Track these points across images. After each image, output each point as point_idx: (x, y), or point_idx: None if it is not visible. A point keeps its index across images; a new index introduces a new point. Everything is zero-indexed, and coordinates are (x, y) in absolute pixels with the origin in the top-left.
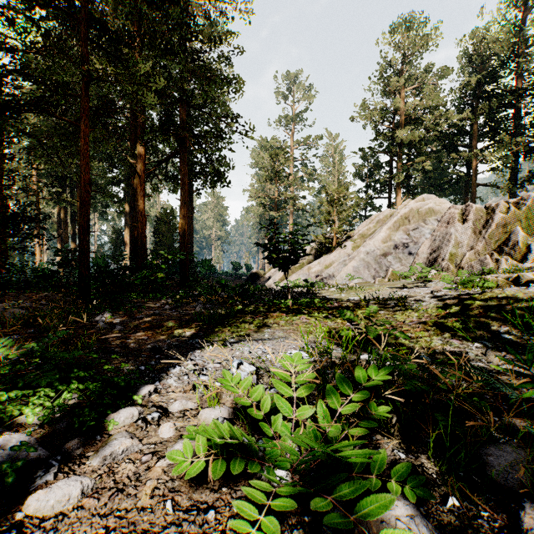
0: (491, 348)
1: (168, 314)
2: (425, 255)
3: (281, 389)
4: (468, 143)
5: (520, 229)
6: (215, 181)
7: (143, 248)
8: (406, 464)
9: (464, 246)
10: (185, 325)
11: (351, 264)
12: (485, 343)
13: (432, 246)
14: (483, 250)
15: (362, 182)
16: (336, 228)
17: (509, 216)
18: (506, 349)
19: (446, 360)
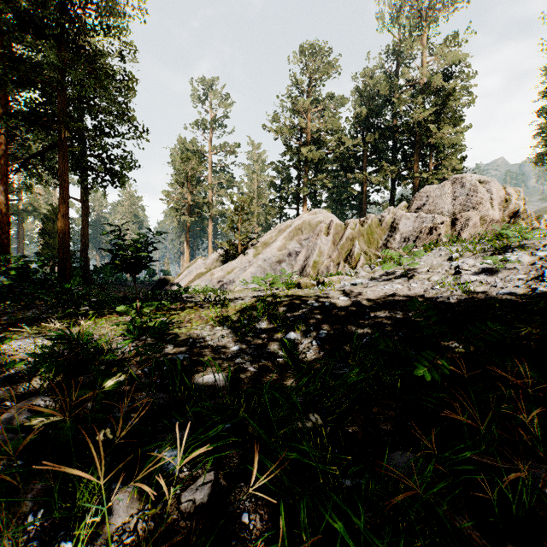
0: (224, 329)
1: None
2: (301, 263)
3: None
4: (361, 166)
5: (363, 242)
6: (108, 180)
7: (4, 251)
8: None
9: (325, 255)
10: None
11: (250, 271)
12: (224, 326)
13: (306, 255)
14: (337, 259)
15: (278, 192)
16: (238, 235)
17: (356, 232)
18: (233, 329)
19: (183, 340)
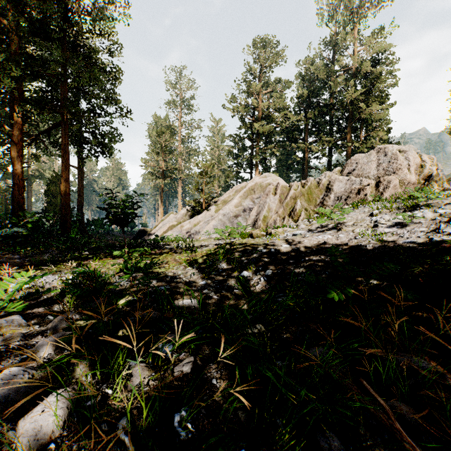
0: (194, 269)
1: (14, 262)
2: (253, 217)
3: (3, 286)
4: (303, 137)
5: (304, 200)
6: (99, 152)
7: (20, 208)
8: (27, 304)
9: (273, 211)
10: (18, 268)
11: (212, 223)
12: (194, 267)
13: (258, 211)
14: (282, 214)
15: (235, 159)
16: (203, 195)
17: (298, 192)
18: (201, 269)
19: (163, 276)
